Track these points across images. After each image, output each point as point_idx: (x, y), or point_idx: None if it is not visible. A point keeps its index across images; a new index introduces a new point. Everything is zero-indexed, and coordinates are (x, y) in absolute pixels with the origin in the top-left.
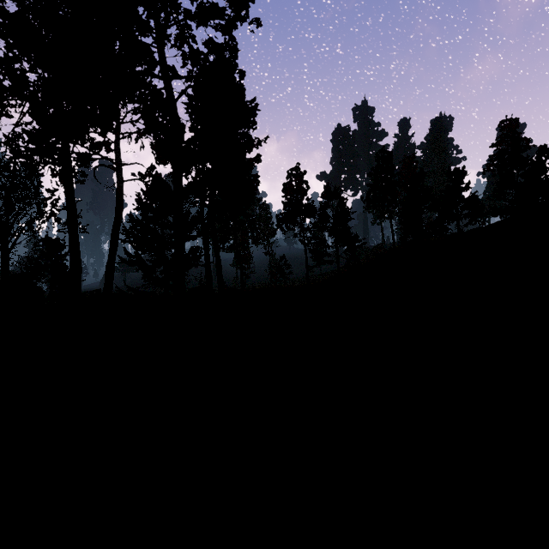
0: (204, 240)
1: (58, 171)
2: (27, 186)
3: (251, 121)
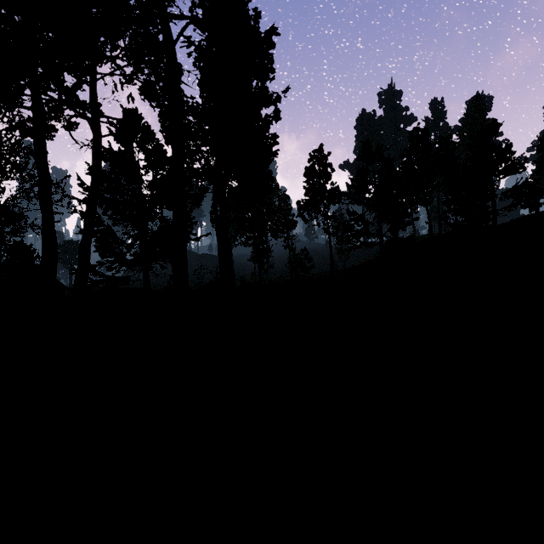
0: (217, 228)
1: (18, 122)
2: (6, 157)
3: (268, 68)
